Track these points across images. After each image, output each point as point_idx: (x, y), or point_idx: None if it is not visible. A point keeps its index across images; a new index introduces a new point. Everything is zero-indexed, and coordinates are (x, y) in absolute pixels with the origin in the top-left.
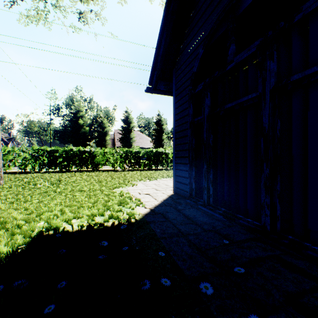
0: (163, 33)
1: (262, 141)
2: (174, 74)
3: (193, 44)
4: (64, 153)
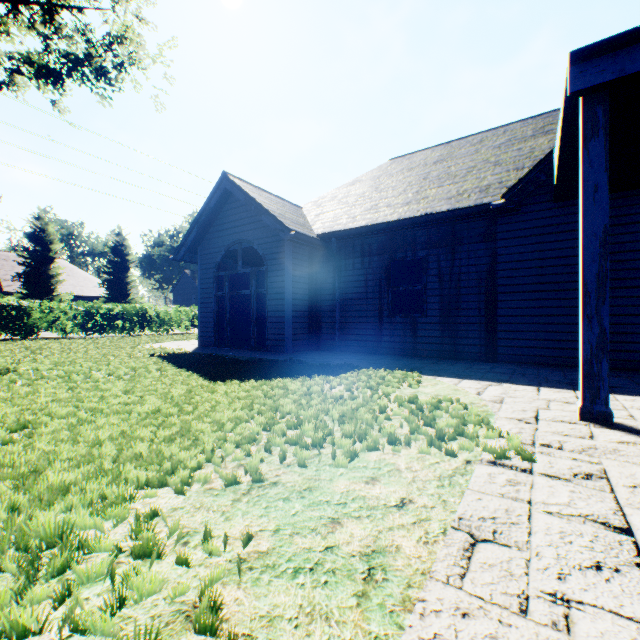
0: (195, 227)
1: (252, 311)
2: (199, 251)
3: (217, 242)
4: None
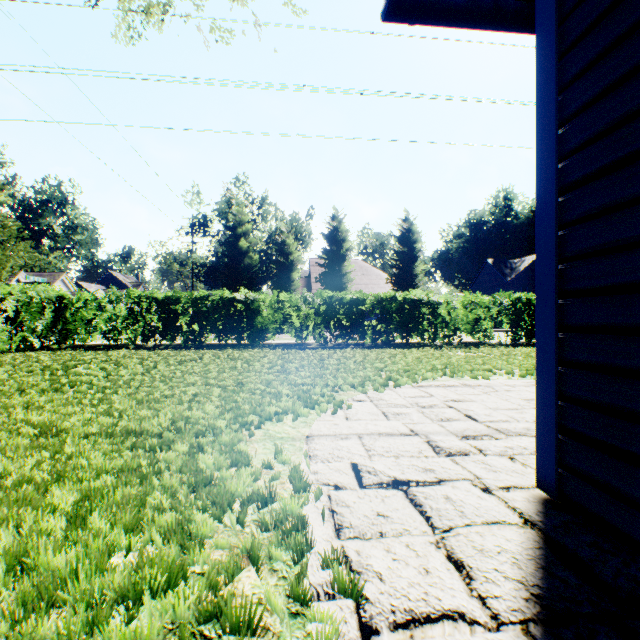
0: None
1: None
2: None
3: None
4: (191, 305)
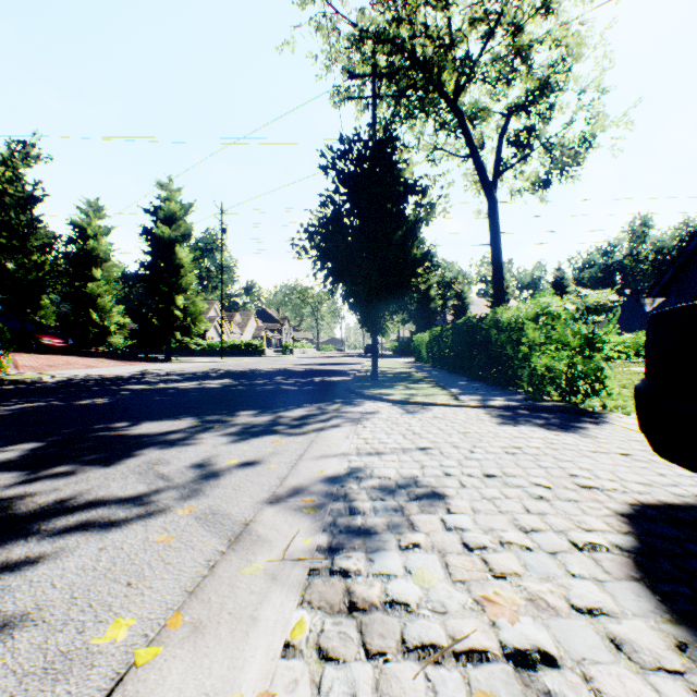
0: (669, 269)
1: None
2: (672, 287)
3: (695, 278)
4: None
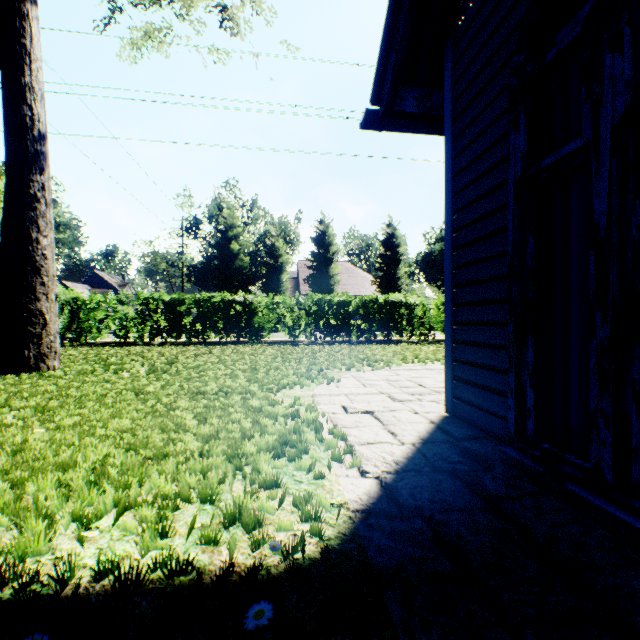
0: None
1: None
2: (448, 54)
3: None
4: (195, 306)
